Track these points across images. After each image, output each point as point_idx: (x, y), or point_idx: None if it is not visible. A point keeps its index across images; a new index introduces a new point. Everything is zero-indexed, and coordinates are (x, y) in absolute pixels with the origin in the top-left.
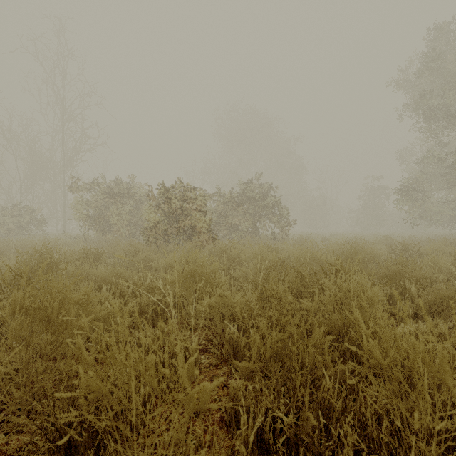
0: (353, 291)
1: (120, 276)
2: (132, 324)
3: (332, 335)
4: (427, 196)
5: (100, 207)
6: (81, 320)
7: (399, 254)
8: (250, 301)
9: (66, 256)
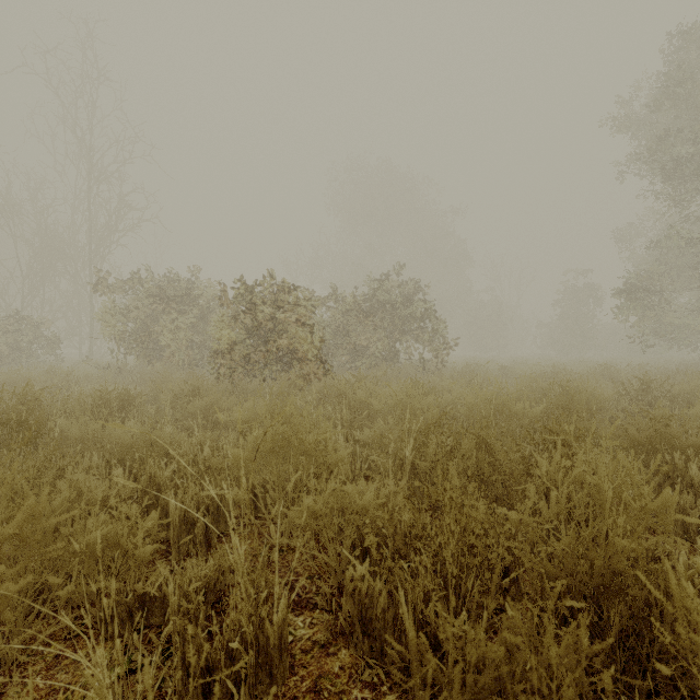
0: (608, 490)
1: (157, 441)
2: (170, 538)
3: (575, 594)
4: (667, 300)
5: (144, 318)
6: (2, 588)
7: (636, 397)
8: (392, 499)
9: (68, 404)
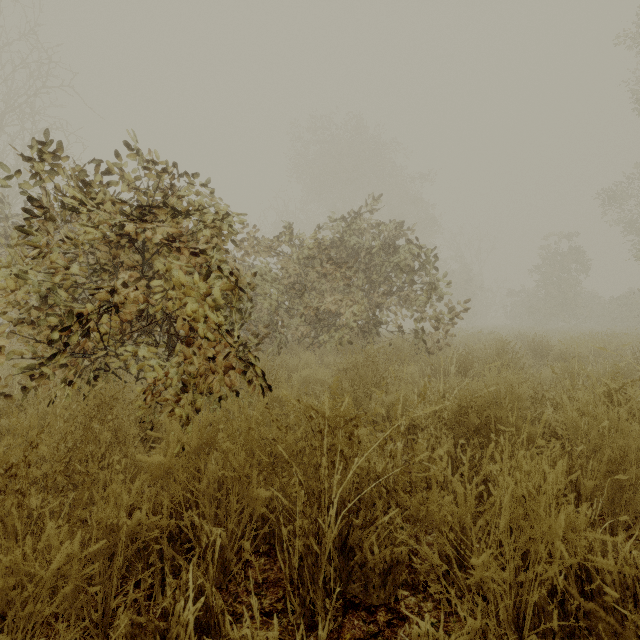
0: None
1: None
2: None
3: None
4: None
5: None
6: None
7: None
8: None
9: None
